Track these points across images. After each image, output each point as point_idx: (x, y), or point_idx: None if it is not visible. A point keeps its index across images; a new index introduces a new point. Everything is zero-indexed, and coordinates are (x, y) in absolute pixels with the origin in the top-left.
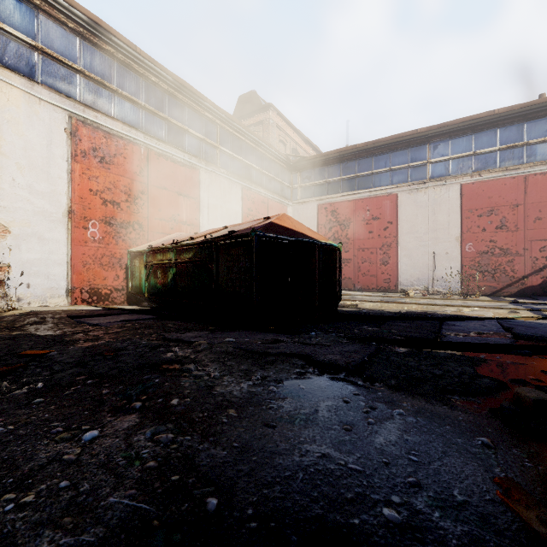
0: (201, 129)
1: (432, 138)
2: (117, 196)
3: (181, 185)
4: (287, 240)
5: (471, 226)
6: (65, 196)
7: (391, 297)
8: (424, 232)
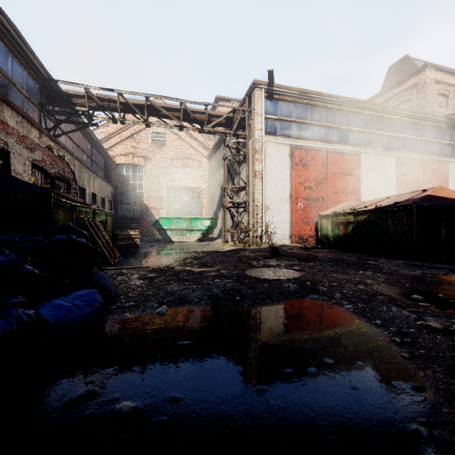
0: (360, 124)
1: None
2: (311, 183)
3: (347, 168)
4: (441, 206)
5: None
6: (288, 188)
7: None
8: None
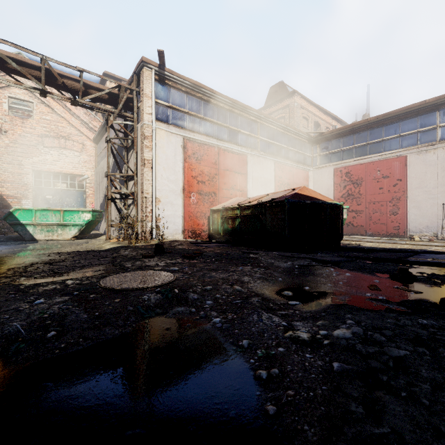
0: (248, 128)
1: (442, 105)
2: (204, 178)
3: (236, 166)
4: (305, 203)
5: None
6: (181, 181)
7: (393, 240)
8: (433, 186)
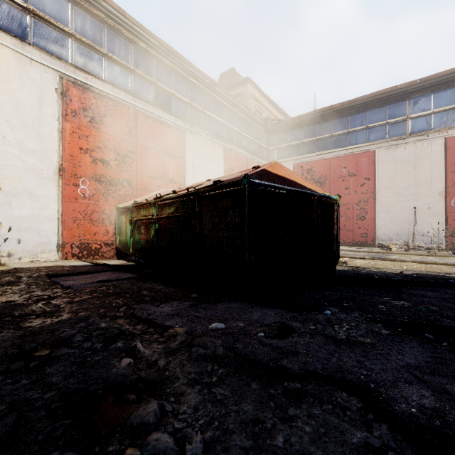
0: (186, 93)
1: (413, 93)
2: (107, 154)
3: (168, 145)
4: (284, 190)
5: None
6: (56, 154)
7: (376, 252)
8: (403, 187)
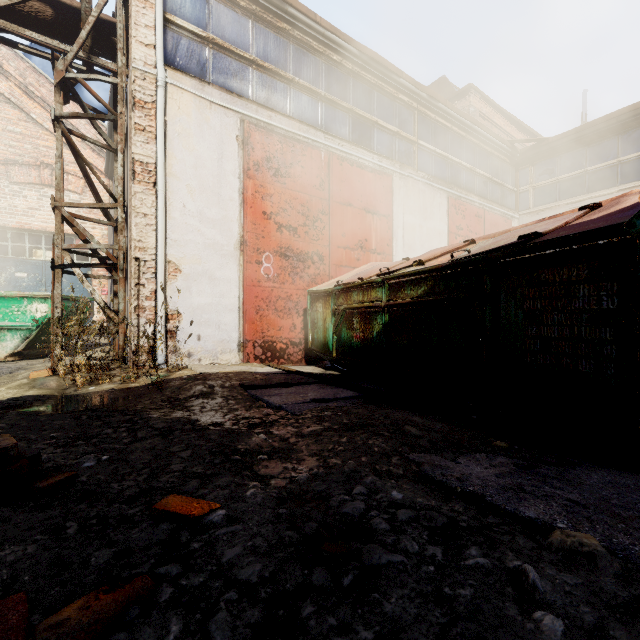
0: (393, 119)
1: None
2: (293, 218)
3: (369, 198)
4: None
5: None
6: (236, 222)
7: None
8: None
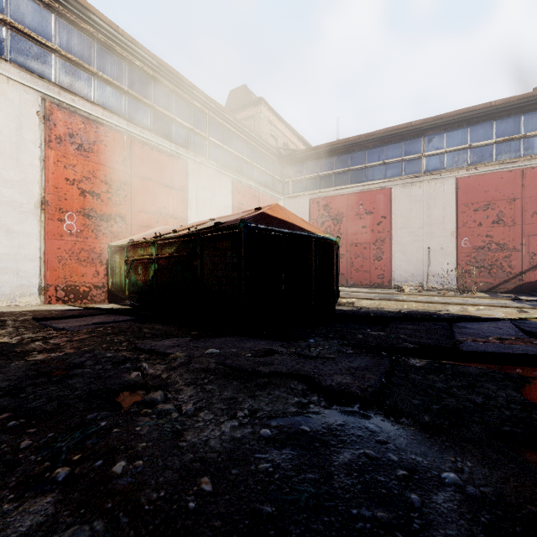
0: (189, 118)
1: (427, 130)
2: (97, 186)
3: (168, 176)
4: (281, 233)
5: (467, 221)
6: (37, 185)
7: (386, 293)
8: (418, 226)
